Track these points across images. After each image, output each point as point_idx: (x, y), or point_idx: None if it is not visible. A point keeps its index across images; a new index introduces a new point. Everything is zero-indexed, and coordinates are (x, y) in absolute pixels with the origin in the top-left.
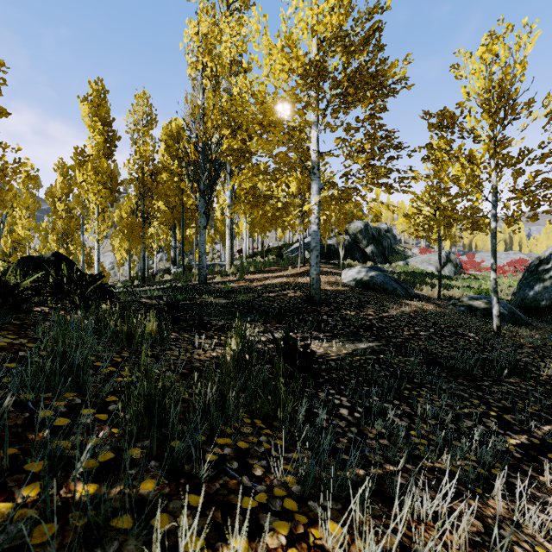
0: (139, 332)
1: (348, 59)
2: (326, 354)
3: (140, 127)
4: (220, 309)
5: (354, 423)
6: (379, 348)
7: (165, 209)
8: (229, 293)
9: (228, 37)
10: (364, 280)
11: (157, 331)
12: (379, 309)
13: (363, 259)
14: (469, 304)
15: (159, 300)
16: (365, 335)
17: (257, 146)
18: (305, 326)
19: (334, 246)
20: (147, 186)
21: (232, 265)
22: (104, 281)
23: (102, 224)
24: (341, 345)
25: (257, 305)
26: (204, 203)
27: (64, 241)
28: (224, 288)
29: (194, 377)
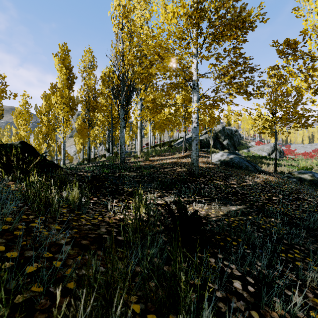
0: (64, 198)
1: (219, 4)
2: (207, 215)
3: (87, 69)
4: (131, 179)
5: (251, 302)
6: (247, 210)
7: (103, 119)
8: (138, 169)
9: (138, 11)
10: (226, 161)
11: (78, 198)
12: (239, 180)
13: (221, 148)
14: (299, 177)
15: (91, 173)
16: (233, 199)
17: (156, 69)
18: (189, 192)
19: (203, 140)
20: (91, 105)
21: (141, 151)
22: (70, 161)
23: (65, 128)
24: (218, 207)
25: (156, 177)
26: (123, 112)
27: (46, 139)
28: (135, 165)
29: (93, 249)
